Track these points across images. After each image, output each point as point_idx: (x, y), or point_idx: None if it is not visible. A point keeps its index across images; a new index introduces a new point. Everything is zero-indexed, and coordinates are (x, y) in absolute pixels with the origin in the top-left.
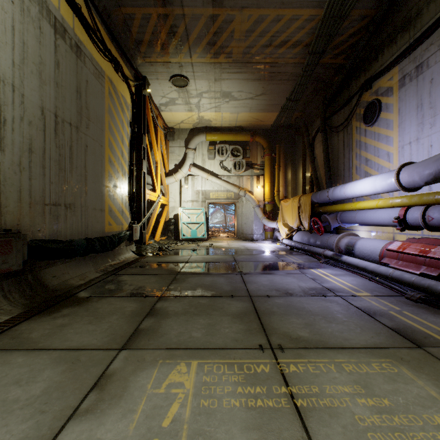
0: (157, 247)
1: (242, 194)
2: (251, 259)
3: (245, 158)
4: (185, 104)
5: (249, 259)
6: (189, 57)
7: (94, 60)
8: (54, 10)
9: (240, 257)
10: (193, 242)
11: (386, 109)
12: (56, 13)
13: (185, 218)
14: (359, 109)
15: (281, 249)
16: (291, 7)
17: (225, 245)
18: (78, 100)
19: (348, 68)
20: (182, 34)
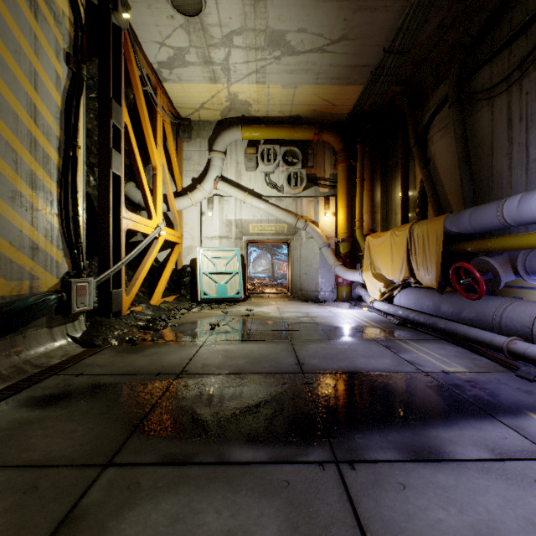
0: (147, 318)
1: (301, 226)
2: (336, 359)
3: (305, 168)
4: (203, 65)
5: (333, 359)
6: None
7: None
8: None
9: (308, 351)
10: (219, 305)
11: None
12: None
13: (207, 266)
14: None
15: (379, 322)
16: None
17: (274, 313)
18: None
19: None
20: None
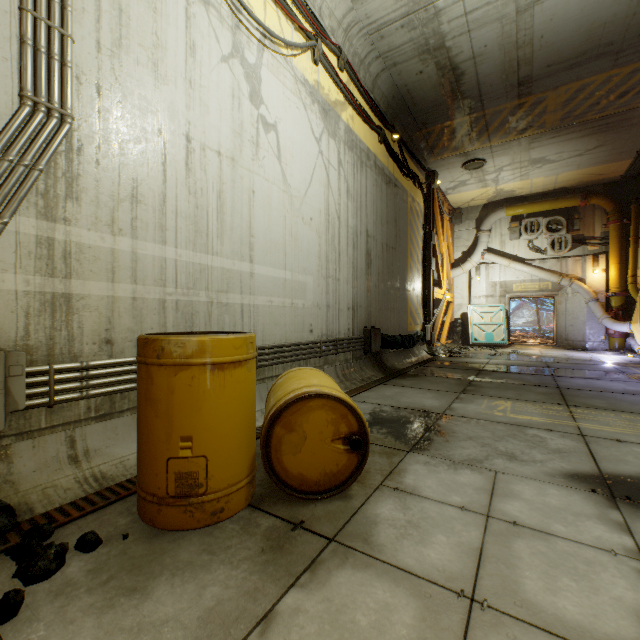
0: (446, 350)
1: (565, 284)
2: (571, 367)
3: (570, 232)
4: (478, 182)
5: (569, 367)
6: (487, 142)
7: (402, 187)
8: (386, 171)
9: (555, 364)
10: (488, 347)
11: None
12: (386, 172)
13: (476, 319)
14: None
15: (631, 361)
16: (630, 64)
17: (536, 353)
18: (395, 227)
19: None
20: (480, 128)
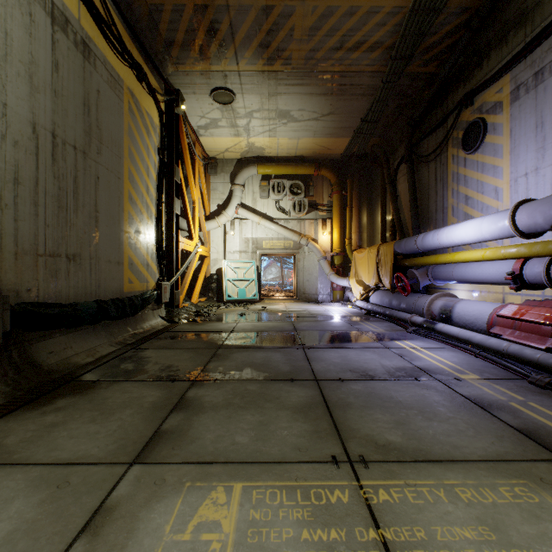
0: (194, 311)
1: (304, 243)
2: (316, 327)
3: (307, 197)
4: (230, 127)
5: (314, 327)
6: (235, 64)
7: (108, 64)
8: None
9: (301, 324)
10: (241, 304)
11: (493, 131)
12: None
13: (230, 274)
14: (456, 132)
15: (354, 313)
16: None
17: (282, 309)
18: (85, 116)
19: (443, 78)
20: (226, 33)
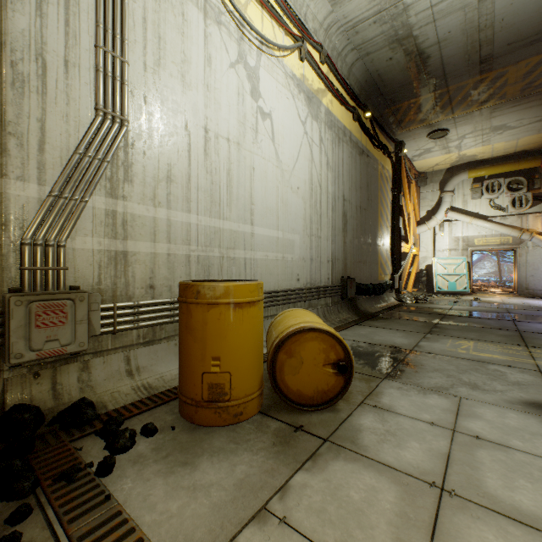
0: (412, 297)
1: (525, 238)
2: (531, 313)
3: (530, 190)
4: (441, 149)
5: (529, 313)
6: (450, 114)
7: (373, 157)
8: (359, 144)
9: (516, 311)
10: (451, 295)
11: None
12: (360, 145)
13: (440, 270)
14: None
15: None
16: None
17: (497, 301)
18: (367, 192)
19: None
20: (444, 102)
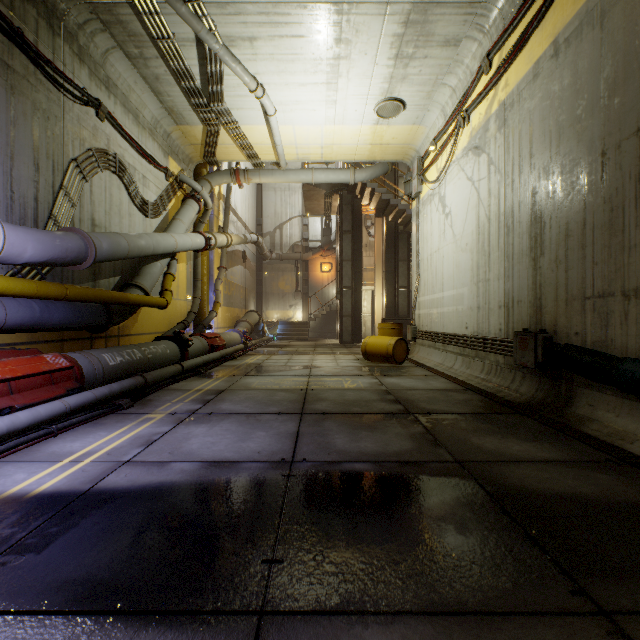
0: None
1: None
2: None
3: None
4: None
5: None
6: None
7: None
8: None
9: None
10: None
11: None
12: None
13: None
14: None
15: None
16: None
17: None
18: None
19: None
20: None
